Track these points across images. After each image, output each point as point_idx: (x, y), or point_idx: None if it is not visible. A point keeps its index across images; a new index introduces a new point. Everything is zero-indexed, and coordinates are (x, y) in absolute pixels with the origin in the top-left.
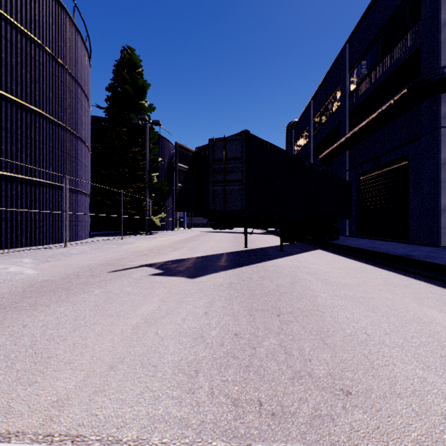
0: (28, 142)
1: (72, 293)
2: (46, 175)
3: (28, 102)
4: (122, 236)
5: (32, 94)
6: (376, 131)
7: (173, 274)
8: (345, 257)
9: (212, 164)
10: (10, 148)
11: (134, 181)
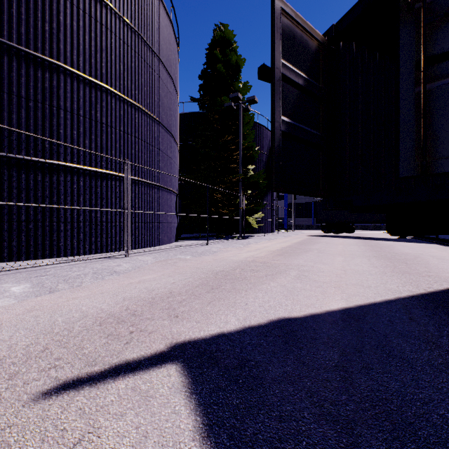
0: (92, 125)
1: None
2: (115, 165)
3: (93, 76)
4: (207, 241)
5: (97, 66)
6: None
7: None
8: None
9: None
10: (70, 132)
11: (227, 175)
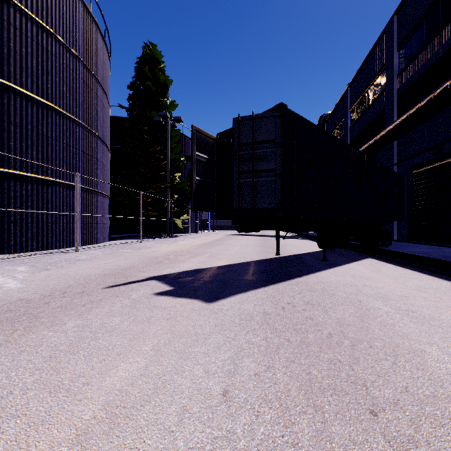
0: (39, 138)
1: (35, 326)
2: (59, 174)
3: (40, 96)
4: (141, 239)
5: (44, 87)
6: (439, 112)
7: (185, 294)
8: (413, 270)
9: (237, 150)
10: (20, 144)
11: (156, 182)
